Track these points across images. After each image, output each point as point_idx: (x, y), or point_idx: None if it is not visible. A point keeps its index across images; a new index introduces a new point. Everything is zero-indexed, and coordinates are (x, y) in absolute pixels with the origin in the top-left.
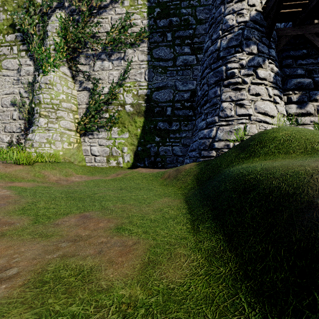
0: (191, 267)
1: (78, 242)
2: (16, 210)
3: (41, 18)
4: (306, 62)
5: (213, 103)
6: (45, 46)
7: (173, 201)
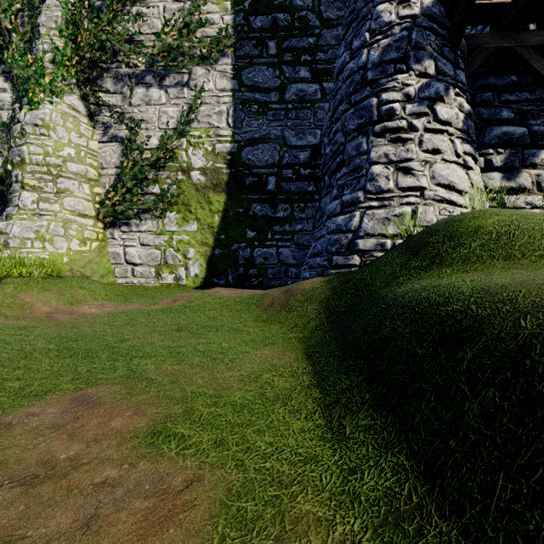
0: None
1: (38, 487)
2: None
3: (27, 0)
4: (516, 97)
5: (354, 166)
6: (34, 53)
7: (282, 356)
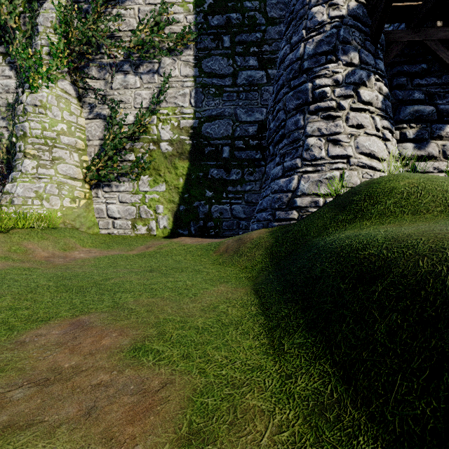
0: (278, 448)
1: (50, 387)
2: None
3: (28, 4)
4: (426, 81)
5: (293, 139)
6: (34, 47)
7: (235, 291)
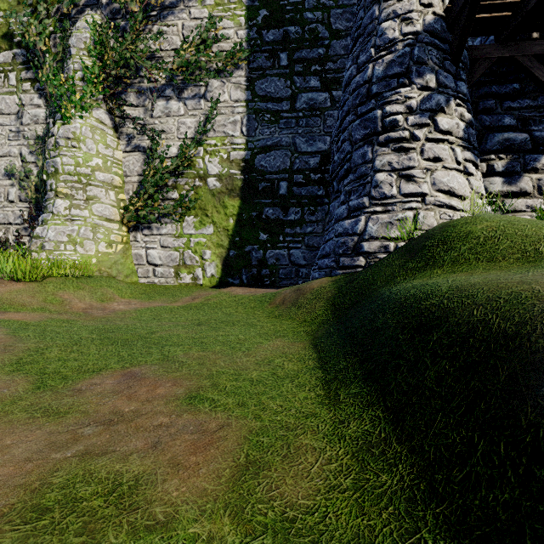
0: (326, 474)
1: (115, 426)
2: (4, 364)
3: (59, 23)
4: (518, 104)
5: (360, 174)
6: (66, 72)
7: (292, 346)
